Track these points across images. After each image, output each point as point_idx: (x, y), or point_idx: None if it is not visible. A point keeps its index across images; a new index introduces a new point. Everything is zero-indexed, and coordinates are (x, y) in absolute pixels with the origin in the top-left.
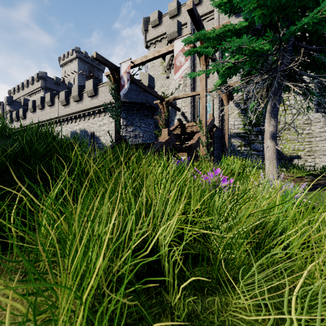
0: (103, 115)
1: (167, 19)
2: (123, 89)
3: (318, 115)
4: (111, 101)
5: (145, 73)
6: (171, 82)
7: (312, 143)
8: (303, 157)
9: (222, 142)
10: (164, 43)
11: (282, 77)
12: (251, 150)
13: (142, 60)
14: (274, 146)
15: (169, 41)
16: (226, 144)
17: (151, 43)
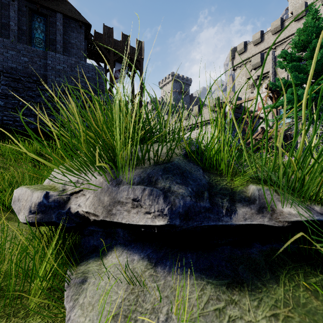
0: (204, 127)
1: (252, 46)
2: (227, 119)
3: None
4: (210, 118)
5: (235, 96)
6: None
7: None
8: None
9: None
10: (249, 67)
11: None
12: None
13: (238, 103)
14: None
15: (253, 69)
16: None
17: (237, 66)
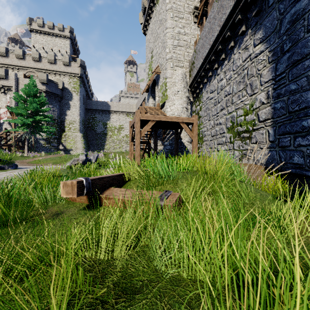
0: None
1: None
2: None
3: (79, 134)
4: None
5: None
6: (0, 100)
7: (77, 144)
8: (73, 150)
9: (35, 141)
10: None
11: (28, 134)
12: (51, 146)
13: None
14: (27, 147)
15: None
16: (33, 143)
17: None
